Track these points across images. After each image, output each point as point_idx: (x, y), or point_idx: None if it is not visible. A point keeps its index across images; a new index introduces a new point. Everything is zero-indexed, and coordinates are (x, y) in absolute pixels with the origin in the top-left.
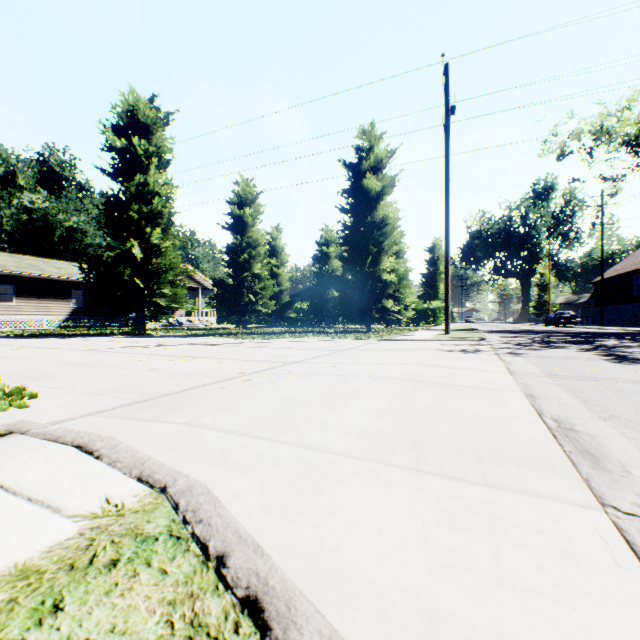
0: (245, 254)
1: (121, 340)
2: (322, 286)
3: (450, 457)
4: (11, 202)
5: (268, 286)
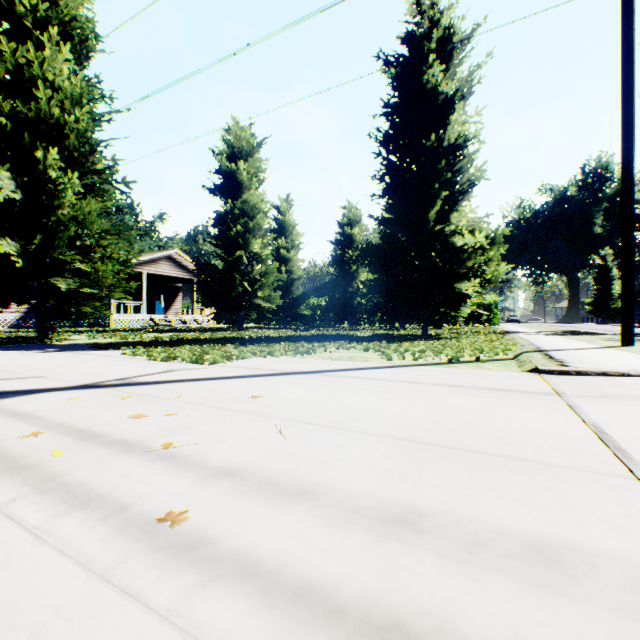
0: (238, 225)
1: None
2: (344, 277)
3: None
4: None
5: (271, 271)
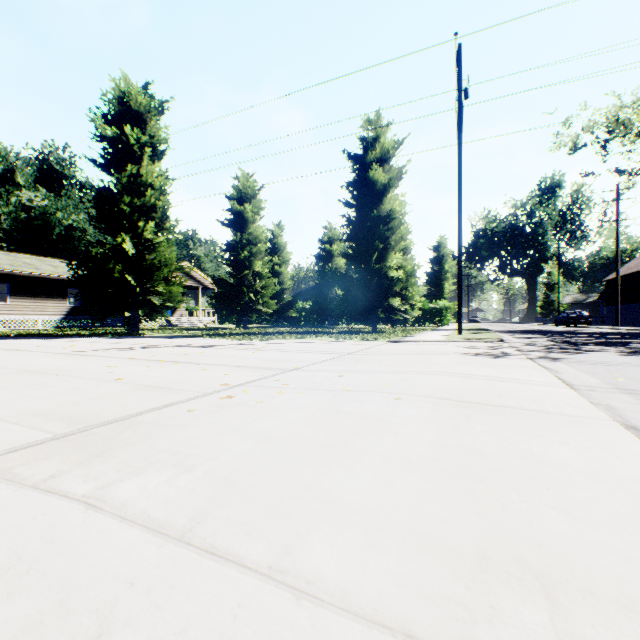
0: (245, 251)
1: (108, 341)
2: (325, 285)
3: (633, 632)
4: (9, 200)
5: (269, 284)
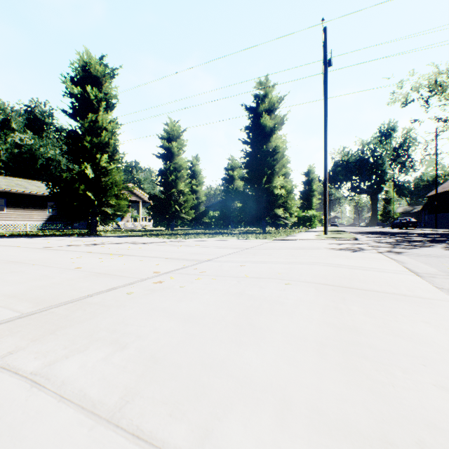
0: (172, 176)
1: (74, 239)
2: (229, 200)
3: None
4: (6, 140)
5: (189, 199)
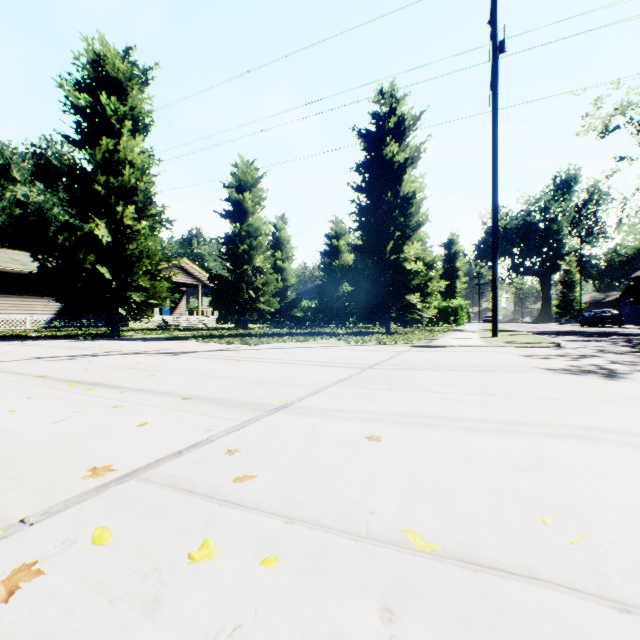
0: (244, 244)
1: (67, 345)
2: (331, 283)
3: None
4: (4, 196)
5: (271, 281)
